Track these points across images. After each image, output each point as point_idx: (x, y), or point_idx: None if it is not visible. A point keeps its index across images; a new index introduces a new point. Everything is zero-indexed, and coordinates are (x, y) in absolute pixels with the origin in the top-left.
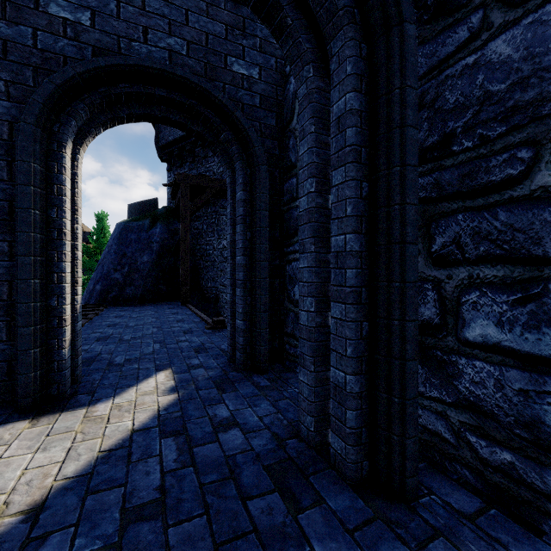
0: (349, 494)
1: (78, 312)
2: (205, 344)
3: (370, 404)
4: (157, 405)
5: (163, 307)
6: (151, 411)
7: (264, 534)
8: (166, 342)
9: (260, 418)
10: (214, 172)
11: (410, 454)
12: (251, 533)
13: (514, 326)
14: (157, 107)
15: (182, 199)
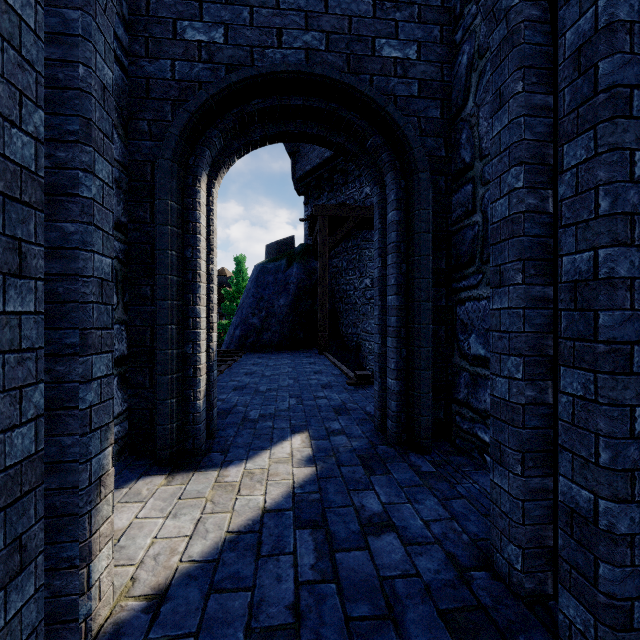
0: None
1: (213, 360)
2: (346, 404)
3: None
4: (291, 479)
5: (299, 356)
6: (284, 487)
7: None
8: (303, 397)
9: (425, 524)
10: (355, 199)
11: None
12: None
13: None
14: (292, 122)
15: (320, 233)
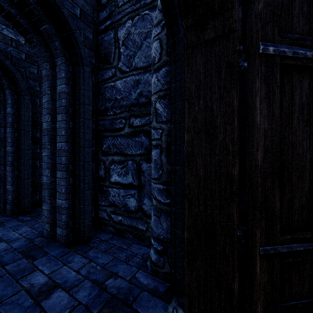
0: (62, 248)
1: None
2: None
3: (73, 211)
4: None
5: None
6: None
7: (13, 272)
8: None
9: (20, 234)
10: None
11: (87, 225)
12: (6, 275)
13: (121, 175)
14: None
15: None
